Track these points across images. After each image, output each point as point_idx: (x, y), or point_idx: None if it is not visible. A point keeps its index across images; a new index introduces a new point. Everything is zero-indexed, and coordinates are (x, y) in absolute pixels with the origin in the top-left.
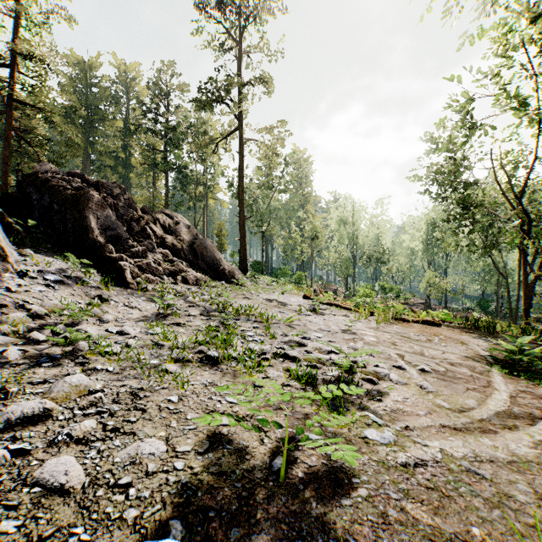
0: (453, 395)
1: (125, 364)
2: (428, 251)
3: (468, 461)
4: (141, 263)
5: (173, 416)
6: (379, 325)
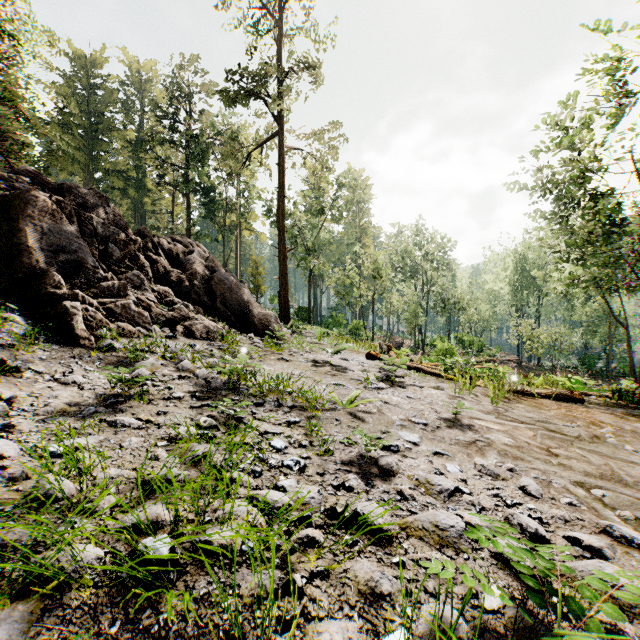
0: None
1: None
2: (517, 295)
3: None
4: (114, 305)
5: None
6: (497, 406)
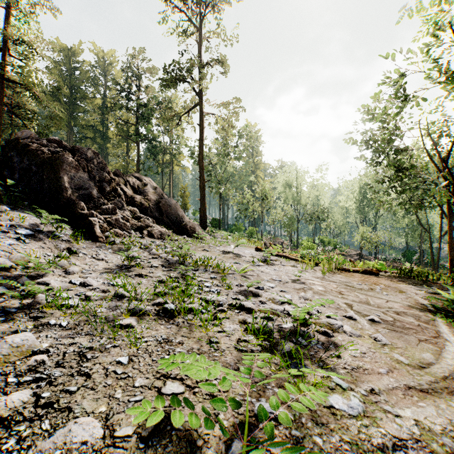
0: (408, 347)
1: (81, 318)
2: (361, 210)
3: (449, 437)
4: (111, 219)
5: (119, 382)
6: (325, 275)
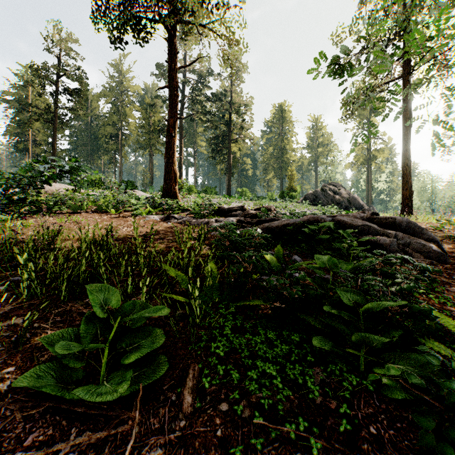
0: None
1: None
2: None
3: None
4: None
5: None
6: None
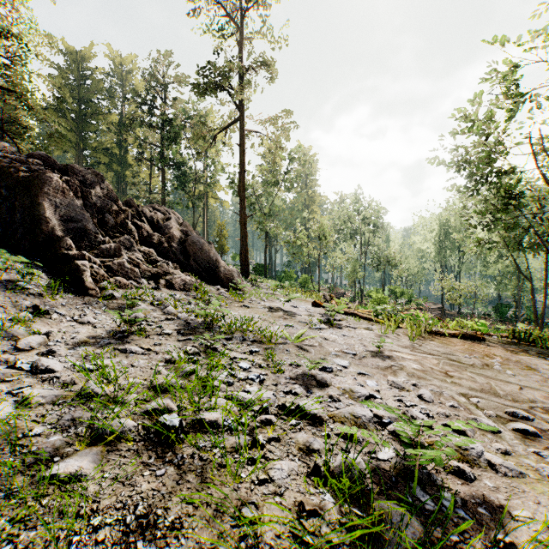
0: None
1: None
2: (441, 254)
3: None
4: (112, 263)
5: None
6: (413, 342)
